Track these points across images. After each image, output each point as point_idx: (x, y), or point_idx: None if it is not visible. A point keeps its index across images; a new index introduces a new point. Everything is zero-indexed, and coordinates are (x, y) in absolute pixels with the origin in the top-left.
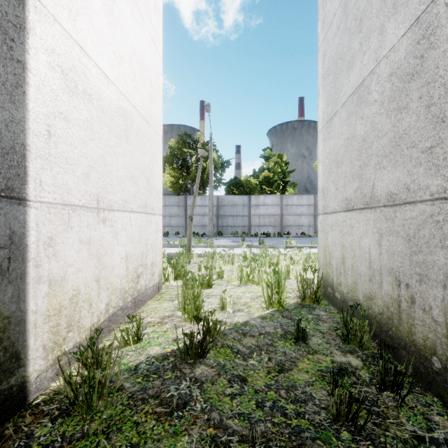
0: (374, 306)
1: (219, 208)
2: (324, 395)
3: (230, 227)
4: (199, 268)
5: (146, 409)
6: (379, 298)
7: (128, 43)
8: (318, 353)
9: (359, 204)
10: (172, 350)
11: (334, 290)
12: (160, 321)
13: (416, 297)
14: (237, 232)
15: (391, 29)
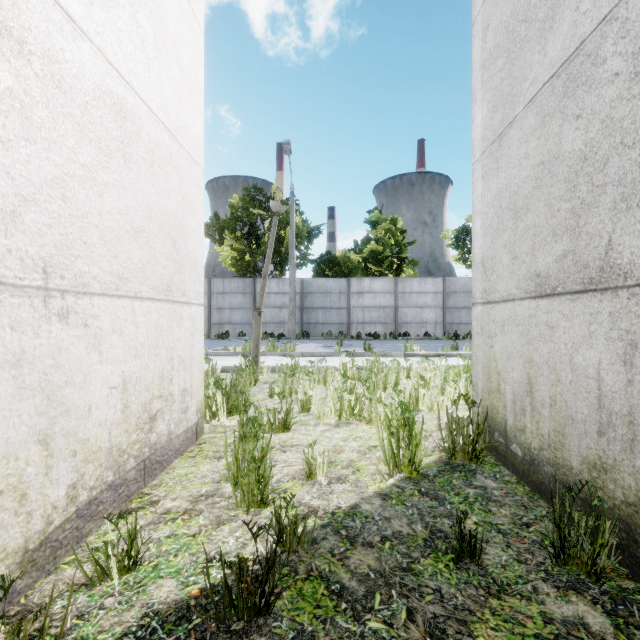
0: (611, 487)
1: (304, 296)
2: None
3: (321, 324)
4: (270, 393)
5: None
6: (625, 472)
7: None
8: (508, 592)
9: (570, 282)
10: (201, 590)
11: (509, 439)
12: (189, 508)
13: None
14: (331, 333)
15: None
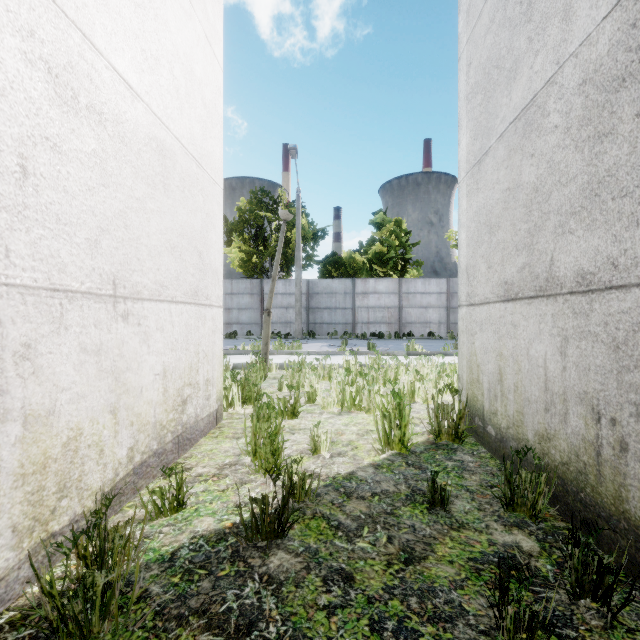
0: (553, 452)
1: (310, 297)
2: (482, 606)
3: (326, 324)
4: (279, 386)
5: (183, 638)
6: (561, 439)
7: (167, 39)
8: (466, 527)
9: (527, 289)
10: (233, 523)
11: (486, 422)
12: (217, 473)
13: (630, 441)
14: (336, 332)
15: (584, 9)
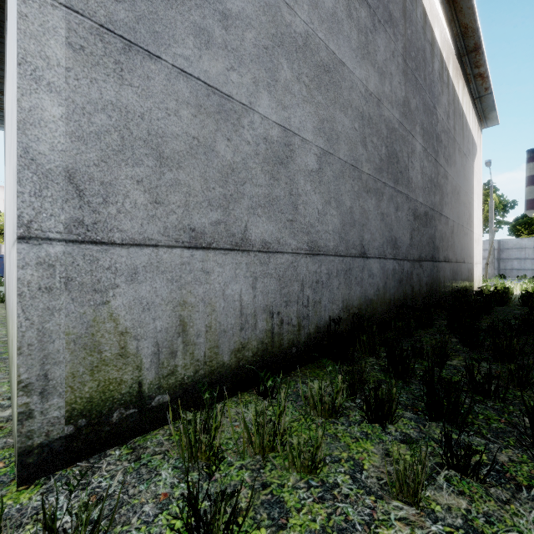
0: None
1: (500, 251)
2: None
3: (515, 270)
4: None
5: None
6: None
7: (478, 219)
8: None
9: None
10: None
11: None
12: None
13: None
14: (525, 275)
15: None
